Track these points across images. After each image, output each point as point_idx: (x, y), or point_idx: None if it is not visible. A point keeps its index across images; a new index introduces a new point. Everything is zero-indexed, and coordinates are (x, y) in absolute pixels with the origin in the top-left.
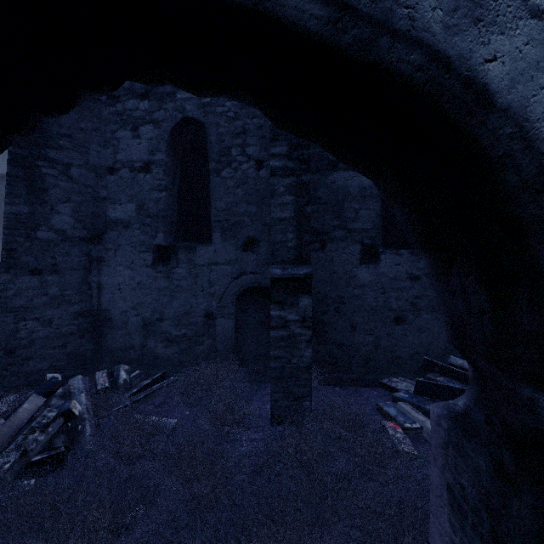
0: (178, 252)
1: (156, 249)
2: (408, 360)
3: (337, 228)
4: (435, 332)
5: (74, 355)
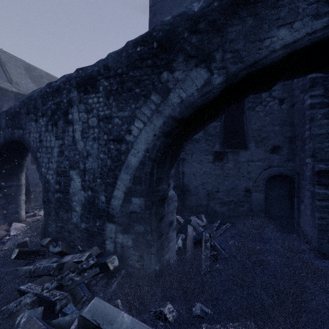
0: (228, 154)
1: (214, 153)
2: None
3: None
4: None
5: None
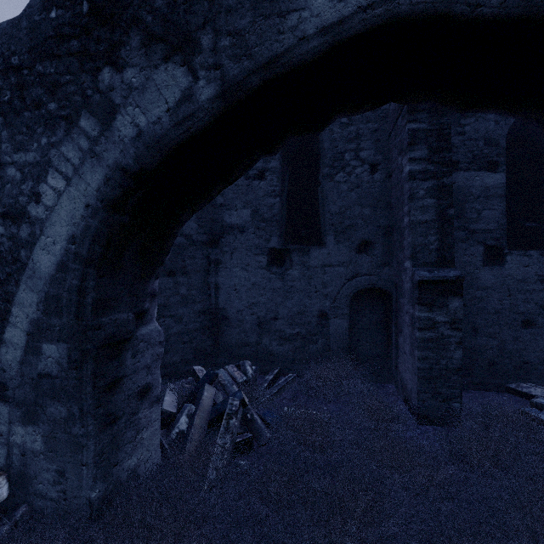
0: (292, 254)
1: (270, 252)
2: (538, 366)
3: (457, 229)
4: None
5: (198, 350)
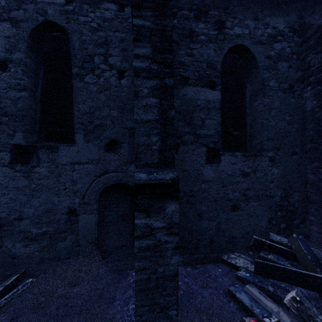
0: (39, 151)
1: (14, 148)
2: (241, 239)
3: (187, 133)
4: (259, 216)
5: None
